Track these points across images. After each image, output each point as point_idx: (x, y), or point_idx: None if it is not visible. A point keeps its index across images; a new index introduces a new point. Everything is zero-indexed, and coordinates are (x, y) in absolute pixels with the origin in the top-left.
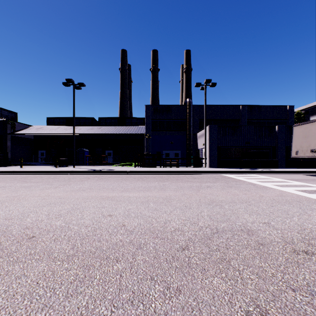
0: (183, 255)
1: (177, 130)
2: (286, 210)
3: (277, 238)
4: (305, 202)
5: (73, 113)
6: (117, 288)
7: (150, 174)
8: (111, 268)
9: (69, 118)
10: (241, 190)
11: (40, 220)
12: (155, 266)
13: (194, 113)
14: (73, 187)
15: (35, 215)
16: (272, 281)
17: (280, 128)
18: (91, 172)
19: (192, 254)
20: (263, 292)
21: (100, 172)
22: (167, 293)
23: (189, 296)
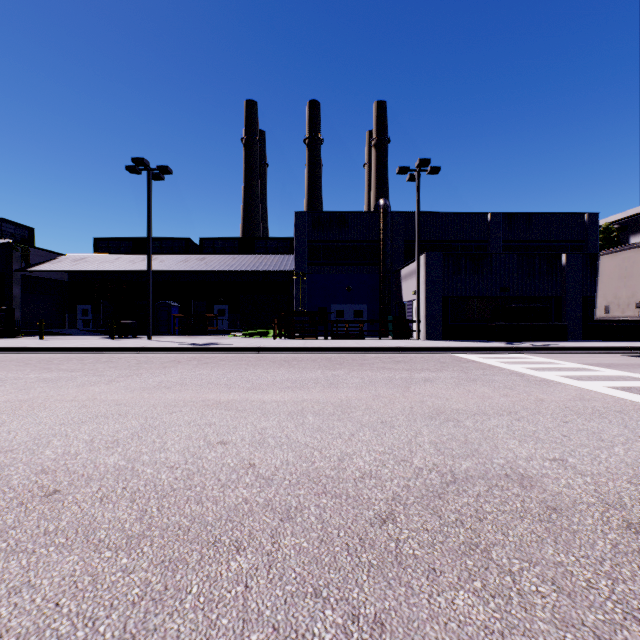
0: (385, 534)
1: (359, 264)
2: (596, 431)
3: (586, 494)
4: (634, 413)
5: (148, 229)
6: (239, 618)
7: (306, 354)
8: (225, 568)
9: (141, 240)
10: (497, 388)
11: (73, 454)
12: (324, 563)
13: (394, 228)
14: (146, 382)
15: (63, 442)
16: (589, 599)
17: (572, 258)
18: (183, 348)
19: (404, 533)
20: (574, 628)
21: (204, 349)
22: (352, 630)
23: (405, 639)
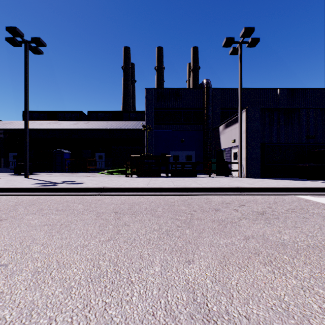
0: None
1: (189, 123)
2: None
3: None
4: None
5: (25, 89)
6: None
7: (147, 195)
8: None
9: (51, 112)
10: None
11: None
12: None
13: (213, 99)
14: None
15: None
16: None
17: None
18: (27, 189)
19: None
20: None
21: (47, 190)
22: None
23: None
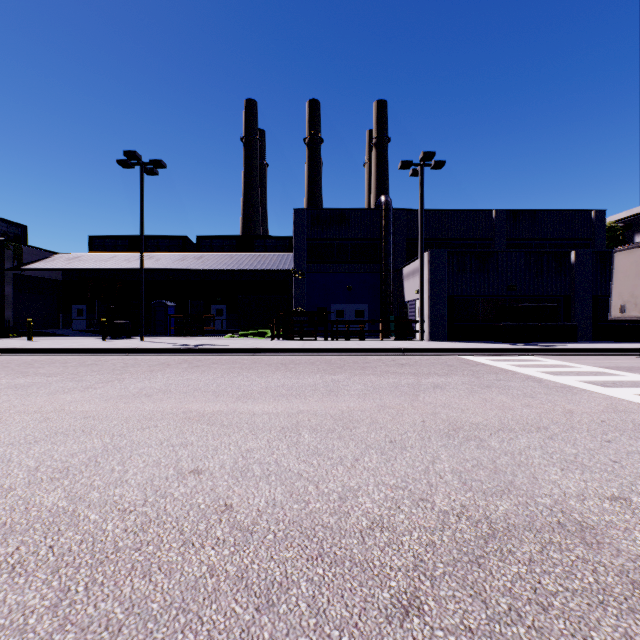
0: None
1: (360, 262)
2: None
3: None
4: None
5: (141, 226)
6: None
7: (305, 355)
8: None
9: (137, 238)
10: (516, 396)
11: (5, 490)
12: None
13: (396, 226)
14: (126, 388)
15: None
16: None
17: (581, 256)
18: (175, 350)
19: (438, 637)
20: None
21: (197, 351)
22: None
23: None
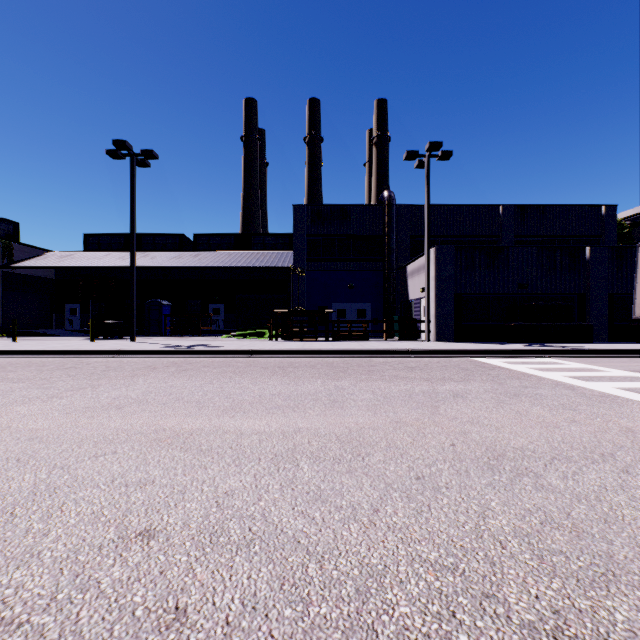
0: None
1: (362, 260)
2: None
3: None
4: None
5: (132, 220)
6: None
7: (304, 357)
8: None
9: None
10: (554, 408)
11: None
12: None
13: (399, 222)
14: (97, 398)
15: None
16: None
17: (596, 252)
18: (165, 352)
19: None
20: None
21: (188, 353)
22: None
23: None
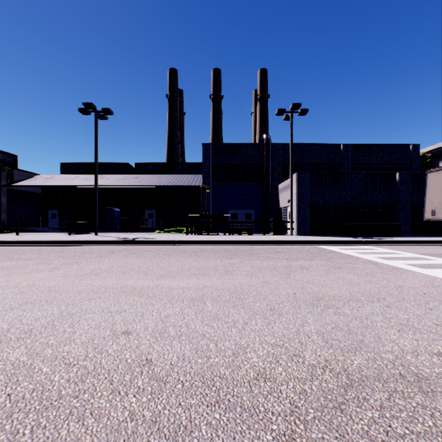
0: None
1: (248, 180)
2: None
3: None
4: None
5: (95, 155)
6: None
7: (209, 246)
8: None
9: (93, 164)
10: (360, 275)
11: None
12: None
13: (273, 155)
14: (81, 269)
15: None
16: None
17: (403, 176)
18: (119, 242)
19: None
20: None
21: (134, 242)
22: None
23: None
